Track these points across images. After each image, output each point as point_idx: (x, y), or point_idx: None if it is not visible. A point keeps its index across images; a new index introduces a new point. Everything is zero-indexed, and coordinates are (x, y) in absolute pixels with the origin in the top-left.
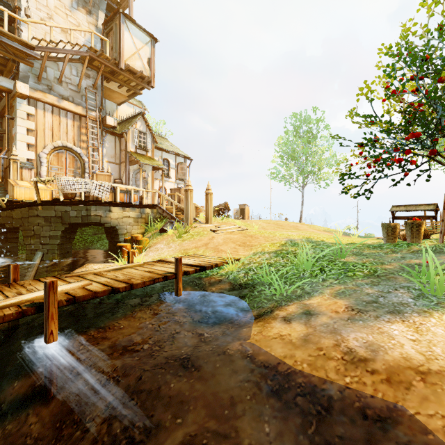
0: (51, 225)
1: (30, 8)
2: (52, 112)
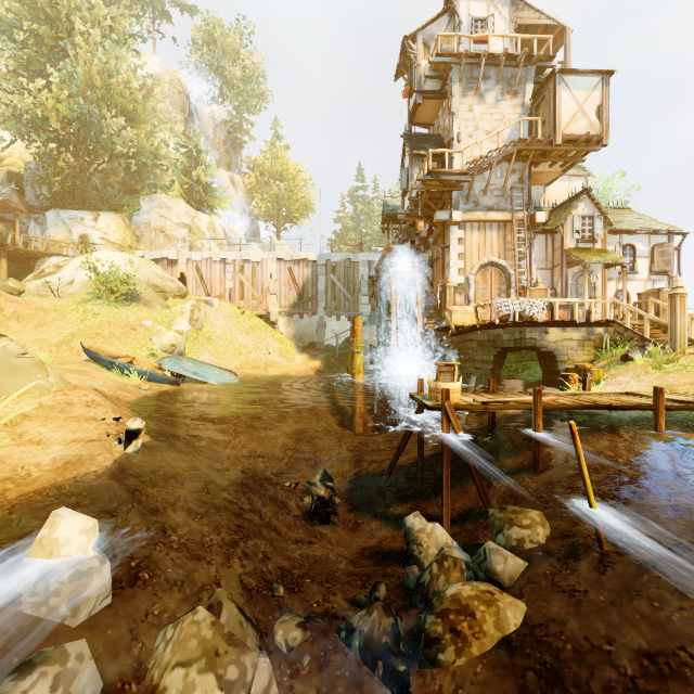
0: (483, 349)
1: (460, 132)
2: (478, 229)
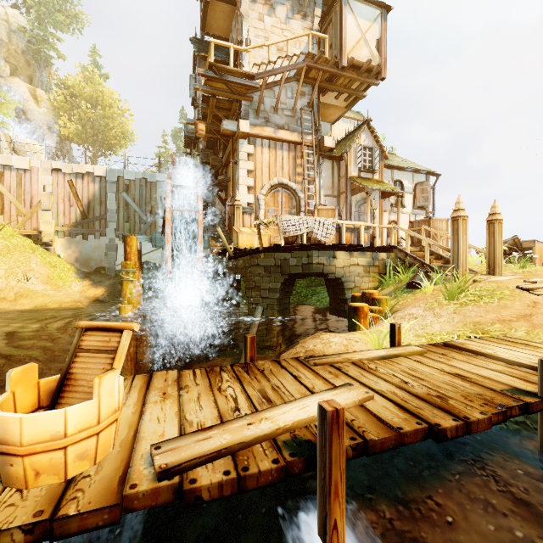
0: (270, 276)
1: (250, 38)
2: (269, 147)
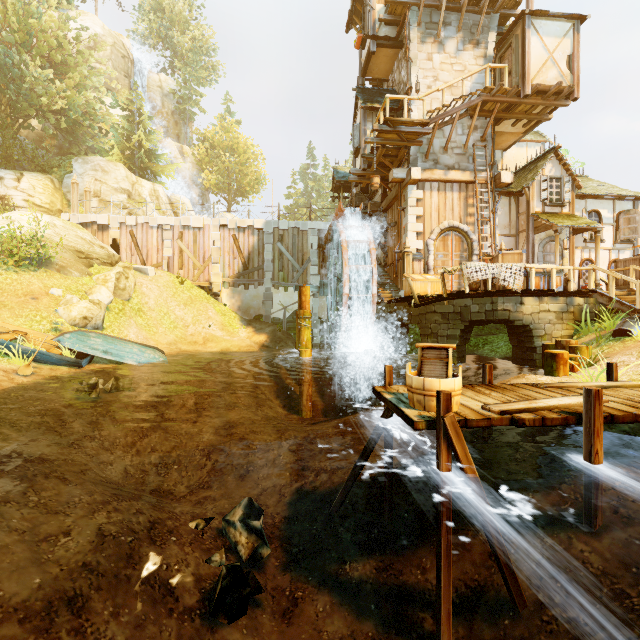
0: (448, 323)
1: (419, 82)
2: (438, 190)
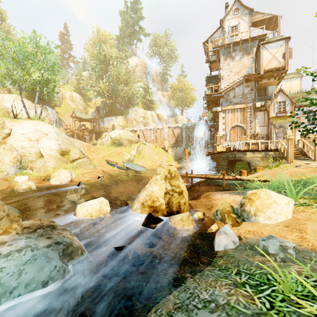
0: (224, 161)
1: (223, 75)
2: (231, 112)
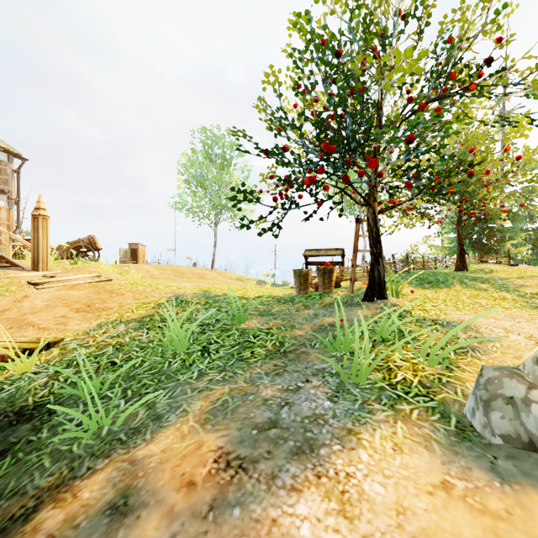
0: None
1: None
2: None
